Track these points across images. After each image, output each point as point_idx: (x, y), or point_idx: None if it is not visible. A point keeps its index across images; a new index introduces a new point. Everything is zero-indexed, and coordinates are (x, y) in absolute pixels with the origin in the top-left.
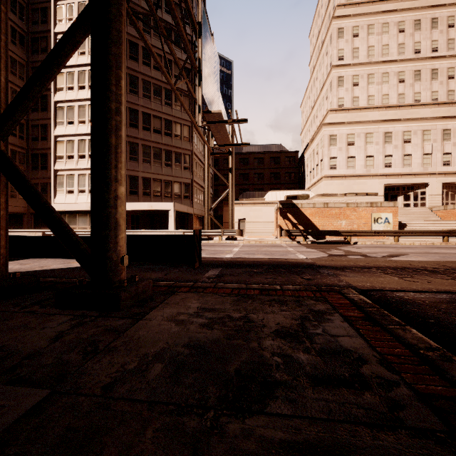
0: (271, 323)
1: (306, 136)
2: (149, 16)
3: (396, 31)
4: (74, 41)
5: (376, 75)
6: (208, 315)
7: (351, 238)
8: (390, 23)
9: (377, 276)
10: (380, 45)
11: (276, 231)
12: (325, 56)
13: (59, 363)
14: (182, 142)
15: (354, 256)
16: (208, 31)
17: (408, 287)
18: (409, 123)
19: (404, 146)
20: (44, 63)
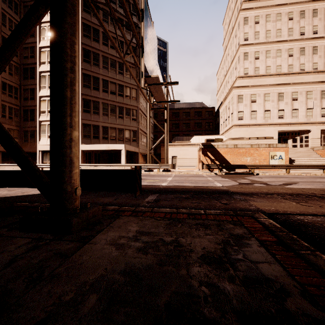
0: (197, 247)
1: (220, 96)
2: (107, 10)
3: (287, 19)
4: (37, 14)
5: (272, 51)
6: (144, 239)
7: (254, 170)
8: (282, 13)
9: (278, 201)
10: (274, 29)
11: (199, 165)
12: (234, 38)
13: (2, 292)
14: (131, 101)
15: (258, 184)
16: (148, 17)
17: (305, 211)
18: (296, 86)
19: (292, 103)
20: (13, 31)
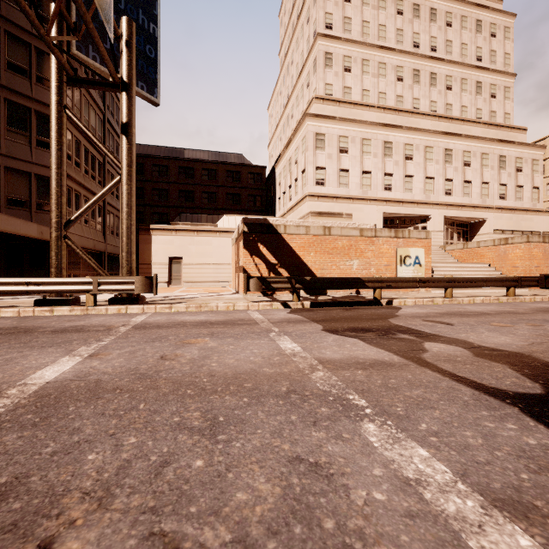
0: None
1: (275, 147)
2: None
3: (394, 11)
4: None
5: (372, 63)
6: None
7: (367, 291)
8: None
9: None
10: (376, 23)
11: (237, 279)
12: (305, 25)
13: None
14: (33, 86)
15: None
16: None
17: None
18: (411, 134)
19: (406, 163)
20: None
